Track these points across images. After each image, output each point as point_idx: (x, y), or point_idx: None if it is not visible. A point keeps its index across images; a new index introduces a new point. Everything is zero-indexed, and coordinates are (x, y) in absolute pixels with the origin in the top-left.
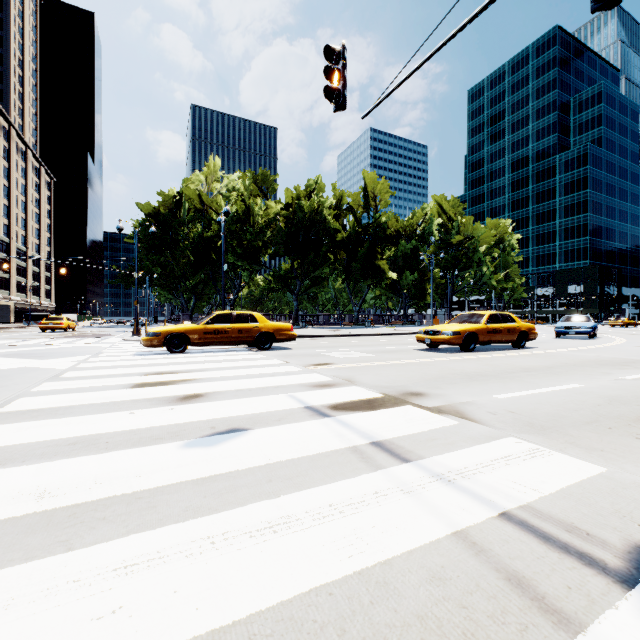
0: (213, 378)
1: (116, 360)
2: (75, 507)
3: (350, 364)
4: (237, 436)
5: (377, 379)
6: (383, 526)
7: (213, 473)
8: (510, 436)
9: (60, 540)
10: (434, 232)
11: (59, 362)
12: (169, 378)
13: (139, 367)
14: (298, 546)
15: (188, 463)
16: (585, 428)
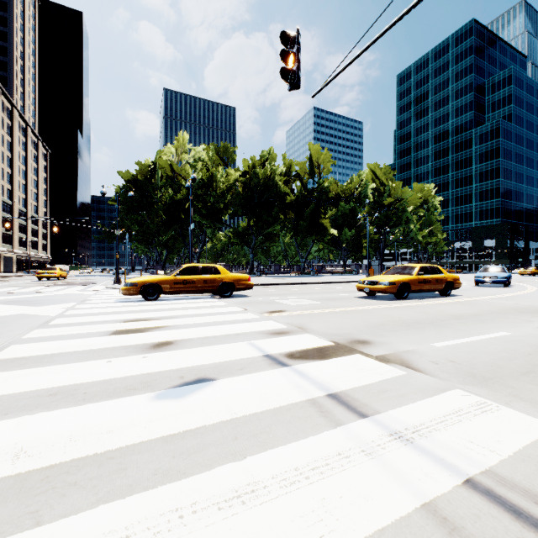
0: (182, 325)
1: (99, 307)
2: (48, 469)
3: (301, 311)
4: (204, 387)
5: (326, 326)
6: (350, 496)
7: (182, 429)
8: (456, 388)
9: (30, 511)
10: (369, 195)
11: (50, 309)
12: (143, 325)
13: (118, 314)
14: (267, 522)
15: (158, 417)
16: (524, 379)
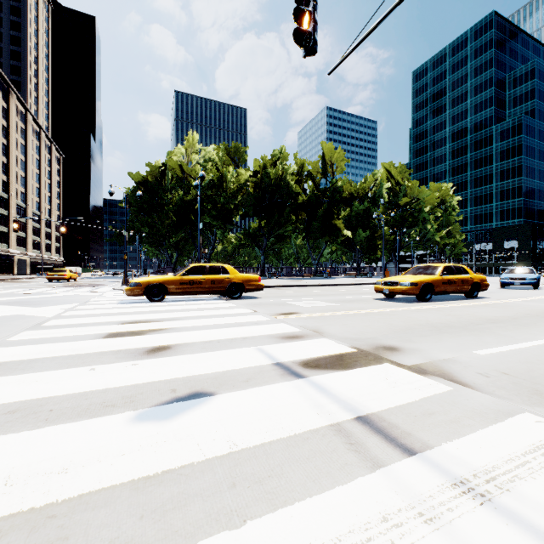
0: (184, 328)
1: (100, 308)
2: None
3: (315, 313)
4: (198, 404)
5: (345, 330)
6: None
7: (160, 469)
8: (523, 410)
9: None
10: (384, 195)
11: (48, 310)
12: (142, 327)
13: (118, 315)
14: None
15: (133, 449)
16: None
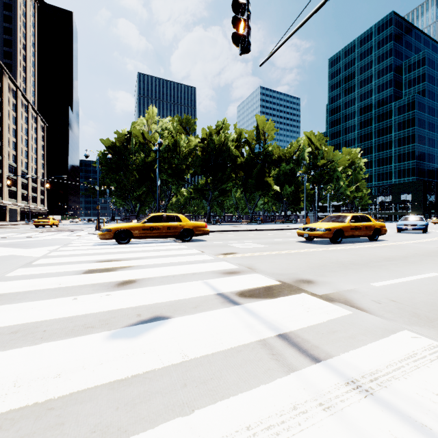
0: (146, 265)
1: (78, 249)
2: None
3: (250, 253)
4: (158, 325)
5: (272, 267)
6: None
7: (130, 374)
8: (403, 329)
9: None
10: (306, 157)
11: (37, 251)
12: (113, 265)
13: (93, 255)
14: None
15: (109, 359)
16: None
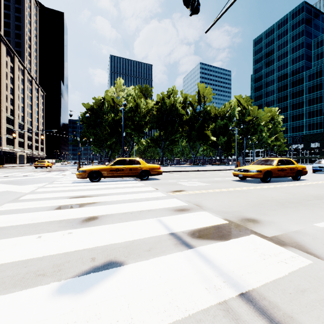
0: (109, 201)
1: (59, 186)
2: None
3: (196, 191)
4: (109, 275)
5: (217, 204)
6: None
7: None
8: None
9: None
10: (236, 115)
11: (27, 187)
12: (82, 201)
13: (69, 192)
14: None
15: None
16: None
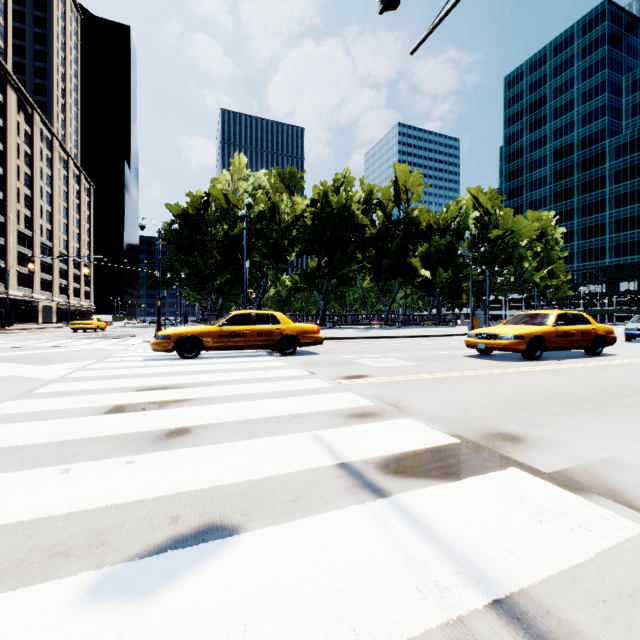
0: (216, 397)
1: (118, 367)
2: None
3: (391, 377)
4: (207, 557)
5: (435, 404)
6: None
7: None
8: None
9: None
10: (470, 226)
11: (54, 369)
12: (161, 397)
13: (136, 378)
14: None
15: None
16: None
